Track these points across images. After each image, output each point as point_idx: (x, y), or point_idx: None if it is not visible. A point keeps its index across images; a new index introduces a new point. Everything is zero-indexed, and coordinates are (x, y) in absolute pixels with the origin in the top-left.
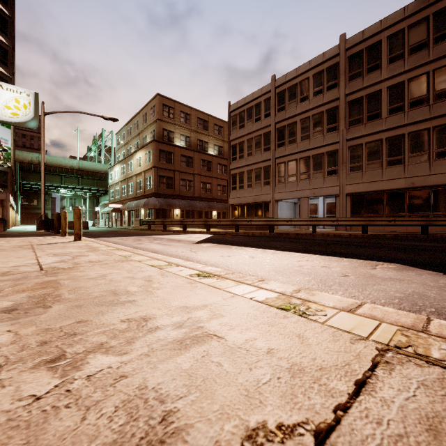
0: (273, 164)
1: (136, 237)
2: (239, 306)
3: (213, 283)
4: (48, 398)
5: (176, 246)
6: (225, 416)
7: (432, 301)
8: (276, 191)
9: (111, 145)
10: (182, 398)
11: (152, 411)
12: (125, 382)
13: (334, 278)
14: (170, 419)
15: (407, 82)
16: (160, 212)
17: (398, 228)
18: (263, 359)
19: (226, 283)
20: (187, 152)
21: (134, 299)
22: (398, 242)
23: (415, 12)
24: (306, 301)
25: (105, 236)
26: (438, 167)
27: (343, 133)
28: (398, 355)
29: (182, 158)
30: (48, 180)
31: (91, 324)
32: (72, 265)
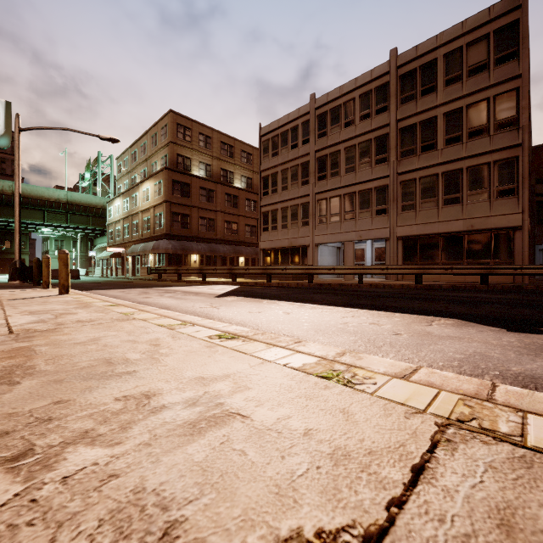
0: (313, 200)
1: (142, 289)
2: (270, 375)
3: (238, 346)
4: (3, 513)
5: (193, 300)
6: (248, 524)
7: (496, 362)
8: (316, 233)
9: (111, 173)
10: (193, 503)
11: (151, 523)
12: (115, 484)
13: (385, 337)
14: (174, 533)
15: (465, 109)
16: (174, 257)
17: (456, 278)
18: (298, 444)
19: (254, 346)
20: (207, 183)
21: (135, 369)
22: (456, 294)
23: (474, 28)
24: (352, 366)
25: (101, 288)
26: (499, 207)
27: (394, 165)
28: (461, 431)
29: (202, 191)
30: (25, 216)
31: (74, 405)
32: (54, 327)
